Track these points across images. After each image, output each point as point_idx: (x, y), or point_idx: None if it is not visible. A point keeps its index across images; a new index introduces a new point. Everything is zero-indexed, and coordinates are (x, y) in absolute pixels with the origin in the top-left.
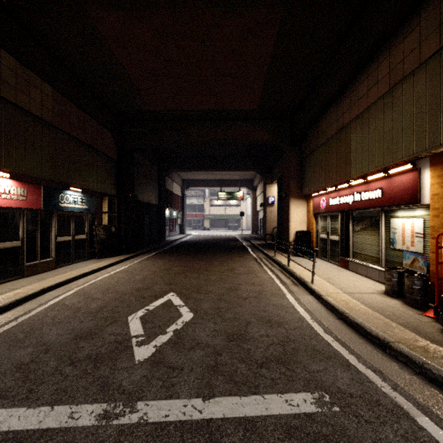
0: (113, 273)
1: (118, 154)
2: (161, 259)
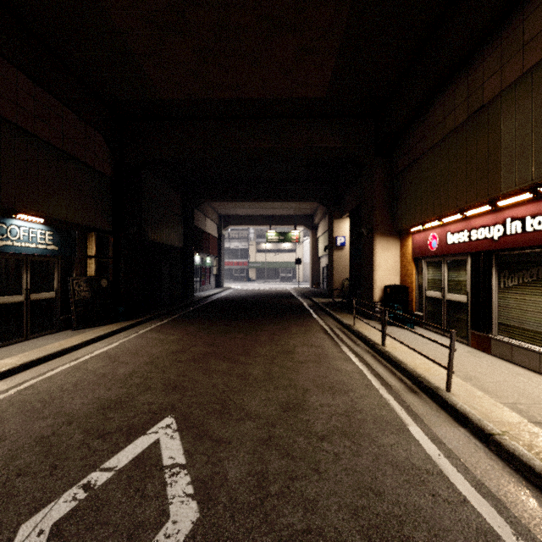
0: (84, 361)
1: (114, 168)
2: (177, 329)
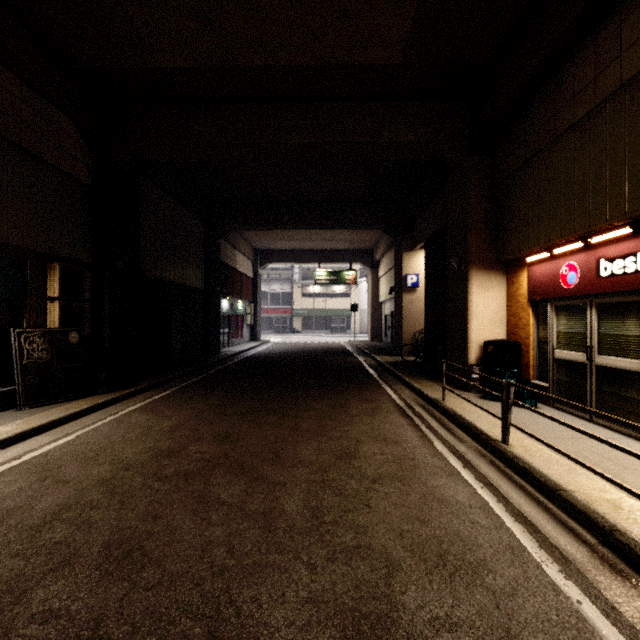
0: None
1: (95, 172)
2: (180, 406)
